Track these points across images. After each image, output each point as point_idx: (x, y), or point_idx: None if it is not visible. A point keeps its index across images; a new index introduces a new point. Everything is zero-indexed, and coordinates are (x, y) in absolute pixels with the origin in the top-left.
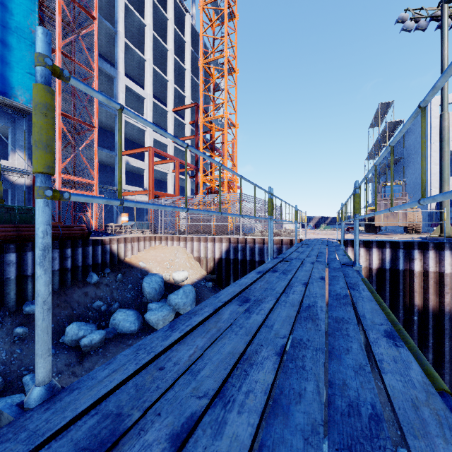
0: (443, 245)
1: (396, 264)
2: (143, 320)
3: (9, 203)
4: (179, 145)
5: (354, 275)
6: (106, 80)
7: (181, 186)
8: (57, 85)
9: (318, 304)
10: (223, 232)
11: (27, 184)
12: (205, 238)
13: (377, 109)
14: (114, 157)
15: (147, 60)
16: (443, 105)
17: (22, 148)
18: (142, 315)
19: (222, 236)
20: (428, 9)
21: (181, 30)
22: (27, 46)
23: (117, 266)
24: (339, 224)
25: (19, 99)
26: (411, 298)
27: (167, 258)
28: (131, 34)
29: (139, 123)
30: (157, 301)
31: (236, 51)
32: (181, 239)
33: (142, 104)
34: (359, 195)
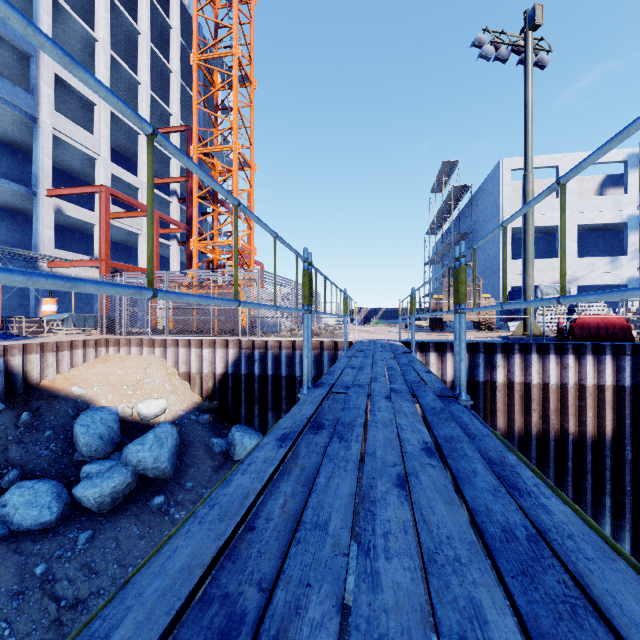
0: (530, 347)
1: (475, 374)
2: (72, 497)
3: None
4: (160, 191)
5: (480, 430)
6: (14, 58)
7: (165, 256)
8: None
9: (492, 627)
10: (231, 330)
11: None
12: (200, 341)
13: (440, 169)
14: (30, 197)
15: (100, 40)
16: (527, 163)
17: None
18: (70, 488)
19: (228, 338)
20: (510, 34)
21: (164, 8)
22: None
23: (22, 397)
24: (394, 317)
25: None
26: (493, 419)
27: (128, 376)
28: None
29: (83, 144)
30: (103, 457)
31: (252, 51)
32: (157, 343)
33: (90, 115)
34: (474, 268)
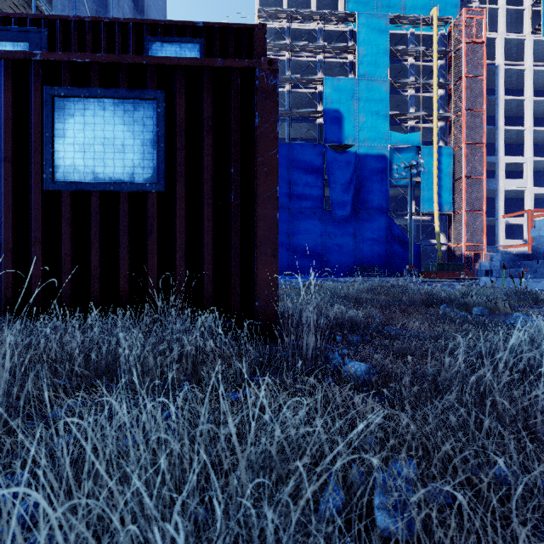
0: None
1: None
2: None
3: (437, 260)
4: None
5: None
6: (487, 164)
7: None
8: (463, 196)
9: None
10: None
11: (444, 250)
12: None
13: None
14: (494, 220)
15: (527, 128)
16: None
17: (442, 232)
18: None
19: None
20: None
21: None
22: (448, 182)
23: None
24: None
25: (445, 210)
26: None
27: None
28: (509, 110)
29: (518, 186)
30: None
31: None
32: None
33: (521, 165)
34: None
